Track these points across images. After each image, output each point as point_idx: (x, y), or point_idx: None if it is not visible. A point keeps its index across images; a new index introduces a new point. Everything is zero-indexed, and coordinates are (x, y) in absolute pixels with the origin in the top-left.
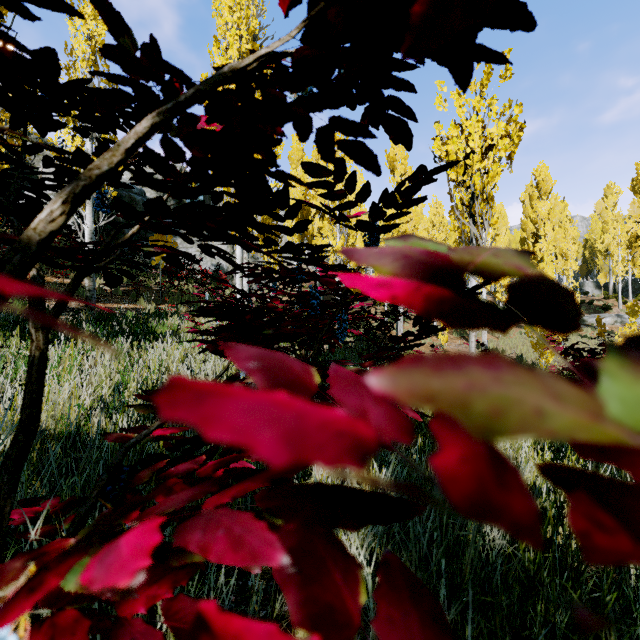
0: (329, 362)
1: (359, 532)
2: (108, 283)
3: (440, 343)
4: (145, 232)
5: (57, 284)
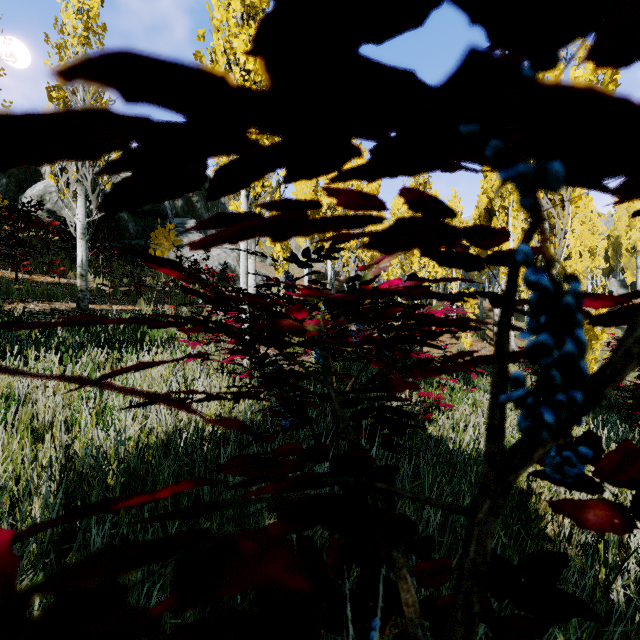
0: None
1: None
2: None
3: (461, 346)
4: (151, 230)
5: (51, 284)
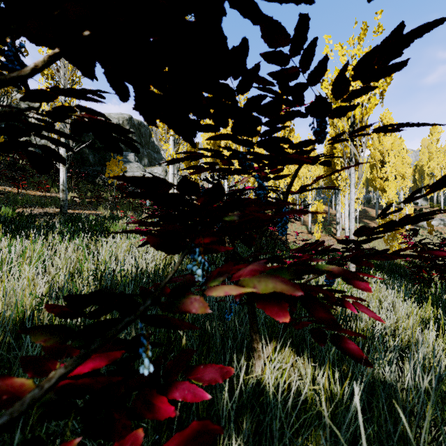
0: (289, 257)
1: (309, 439)
2: (36, 168)
3: (314, 239)
4: (104, 160)
5: (41, 196)
